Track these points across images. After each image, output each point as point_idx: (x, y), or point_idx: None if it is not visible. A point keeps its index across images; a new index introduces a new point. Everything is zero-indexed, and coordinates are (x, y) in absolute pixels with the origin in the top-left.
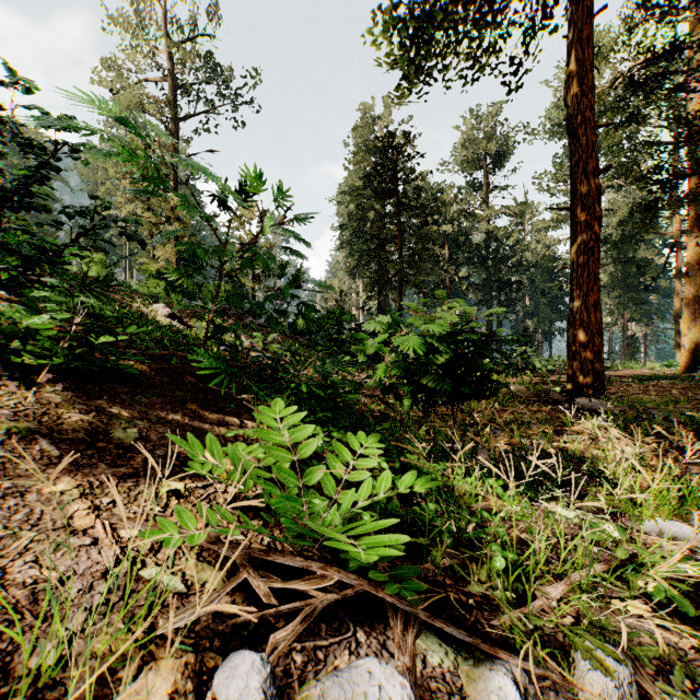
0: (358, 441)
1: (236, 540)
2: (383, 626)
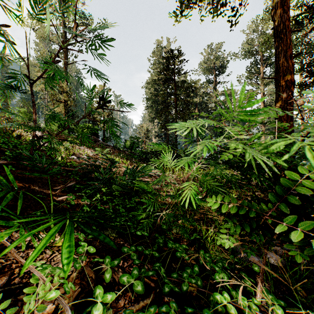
0: None
1: None
2: None
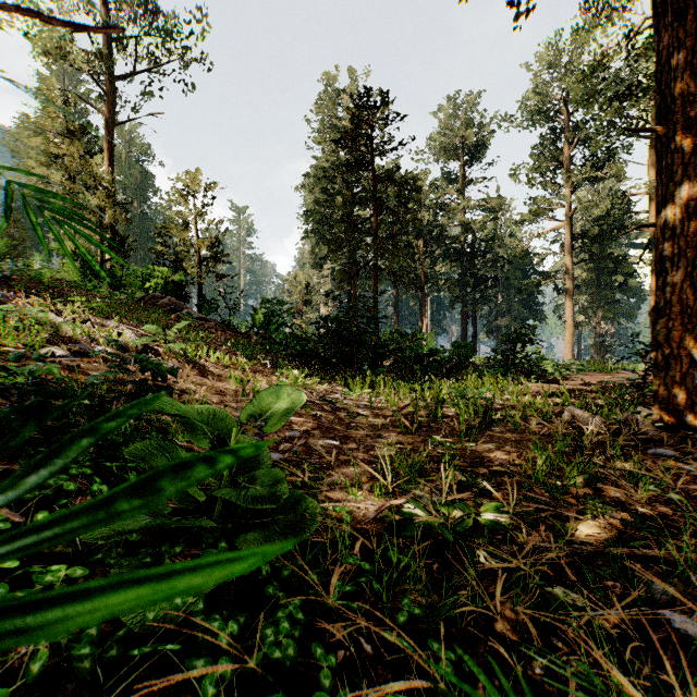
0: None
1: None
2: None
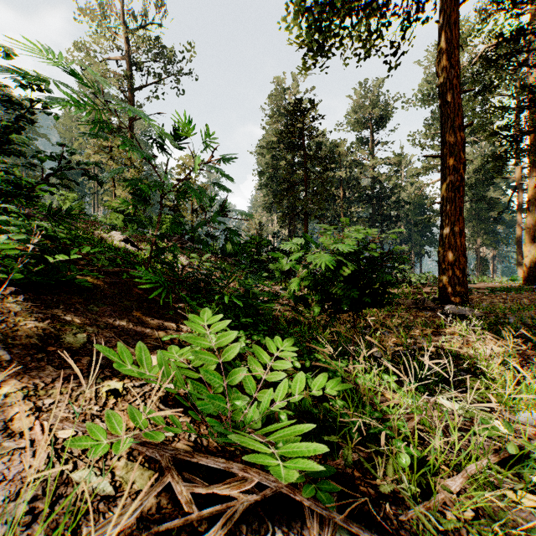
0: (275, 345)
1: (166, 437)
2: (300, 524)
